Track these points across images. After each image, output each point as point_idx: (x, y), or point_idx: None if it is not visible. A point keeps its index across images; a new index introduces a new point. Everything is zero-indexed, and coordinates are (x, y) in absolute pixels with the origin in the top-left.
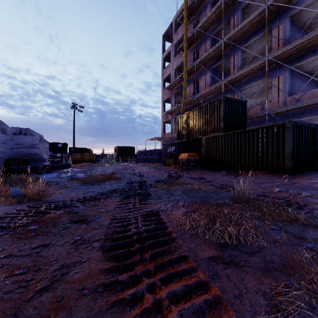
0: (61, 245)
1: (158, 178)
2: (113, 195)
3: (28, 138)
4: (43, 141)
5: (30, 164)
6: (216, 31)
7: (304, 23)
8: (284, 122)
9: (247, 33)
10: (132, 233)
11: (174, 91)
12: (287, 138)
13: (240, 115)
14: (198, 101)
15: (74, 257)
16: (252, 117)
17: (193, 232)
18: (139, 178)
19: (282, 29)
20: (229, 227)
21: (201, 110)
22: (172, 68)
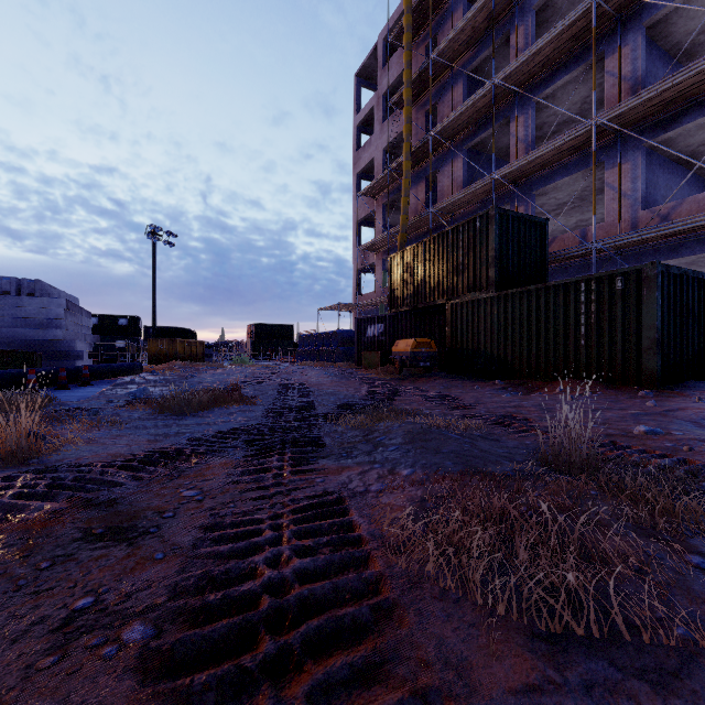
0: (16, 637)
1: (344, 397)
2: (227, 445)
3: (39, 303)
4: (76, 310)
5: (43, 365)
6: (478, 63)
7: (676, 44)
8: (642, 266)
9: (547, 66)
10: (257, 585)
11: (382, 200)
12: (649, 304)
13: (533, 252)
14: (435, 221)
15: (40, 699)
16: (561, 257)
17: (452, 586)
18: (299, 397)
19: (629, 56)
20: (563, 566)
21: (444, 239)
22: (376, 148)
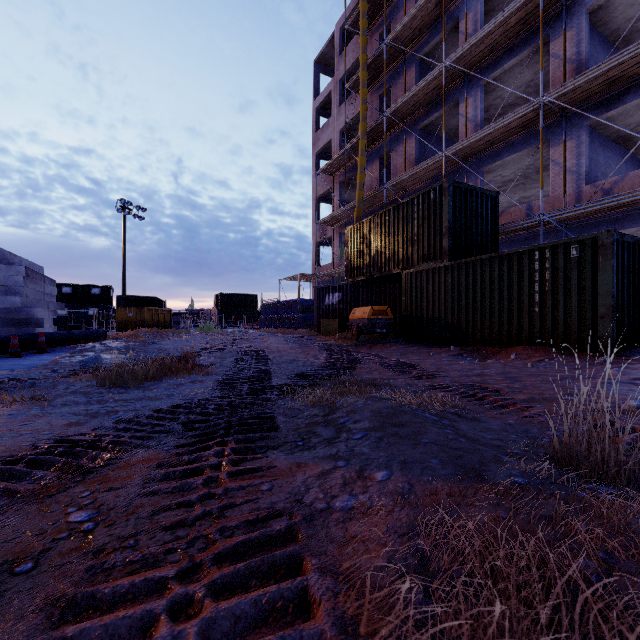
0: None
1: (303, 365)
2: (161, 429)
3: None
4: (37, 278)
5: (1, 332)
6: (429, 49)
7: (616, 30)
8: (597, 234)
9: (495, 50)
10: None
11: (339, 178)
12: (605, 272)
13: (484, 223)
14: (389, 196)
15: None
16: (509, 229)
17: None
18: (256, 366)
19: (574, 39)
20: None
21: (399, 211)
22: (334, 130)
